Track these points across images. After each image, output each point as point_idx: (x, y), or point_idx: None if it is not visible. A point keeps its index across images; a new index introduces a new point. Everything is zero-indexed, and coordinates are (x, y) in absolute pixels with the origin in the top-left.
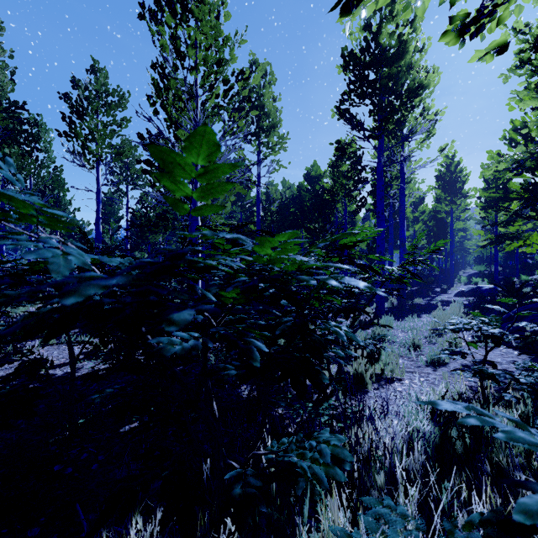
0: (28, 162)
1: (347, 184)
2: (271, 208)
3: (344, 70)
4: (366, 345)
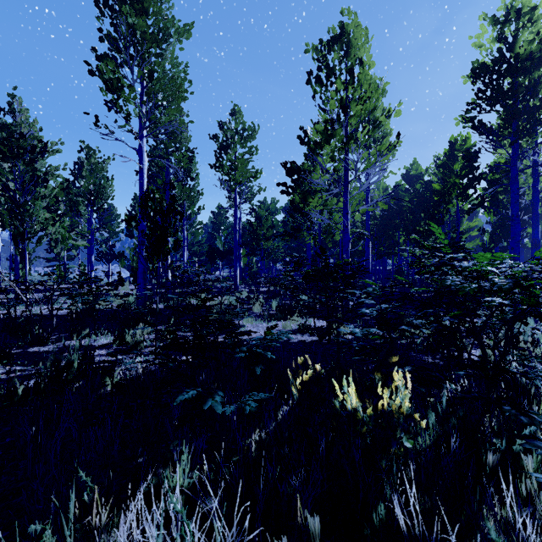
0: (186, 190)
1: (461, 183)
2: (376, 212)
3: (472, 81)
4: (538, 329)
